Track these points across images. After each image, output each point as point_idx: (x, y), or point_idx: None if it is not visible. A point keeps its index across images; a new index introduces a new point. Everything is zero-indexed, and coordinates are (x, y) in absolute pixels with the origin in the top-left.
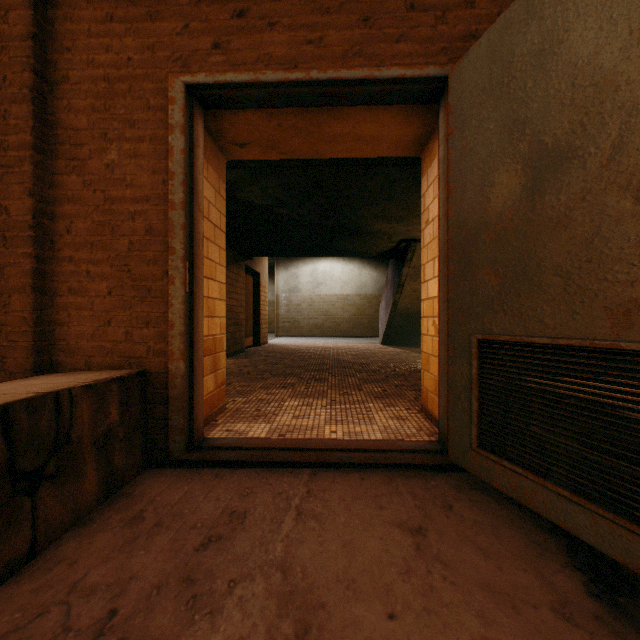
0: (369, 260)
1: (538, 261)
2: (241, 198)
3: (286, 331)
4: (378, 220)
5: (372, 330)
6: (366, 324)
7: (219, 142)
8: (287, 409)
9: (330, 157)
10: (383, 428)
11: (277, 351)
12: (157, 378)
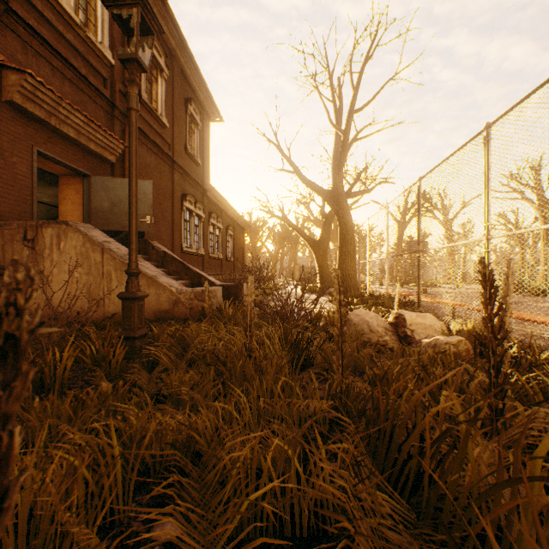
0: None
1: (113, 219)
2: None
3: None
4: None
5: None
6: None
7: None
8: None
9: None
10: None
11: None
12: None
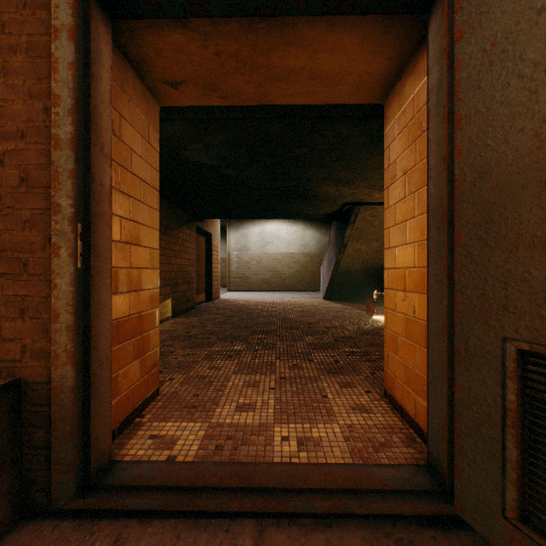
0: (311, 222)
1: None
2: (186, 157)
3: (237, 286)
4: (325, 183)
5: (314, 285)
6: (309, 279)
7: (146, 79)
8: (230, 393)
9: (280, 103)
10: (346, 429)
11: (227, 307)
12: (36, 390)
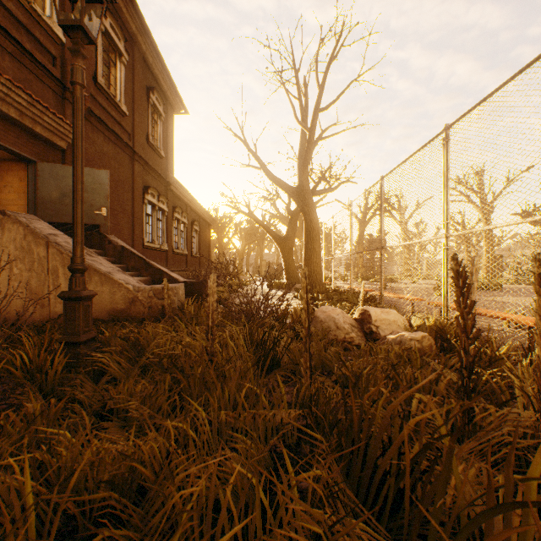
0: None
1: (64, 210)
2: None
3: None
4: None
5: None
6: None
7: None
8: None
9: None
10: None
11: None
12: None
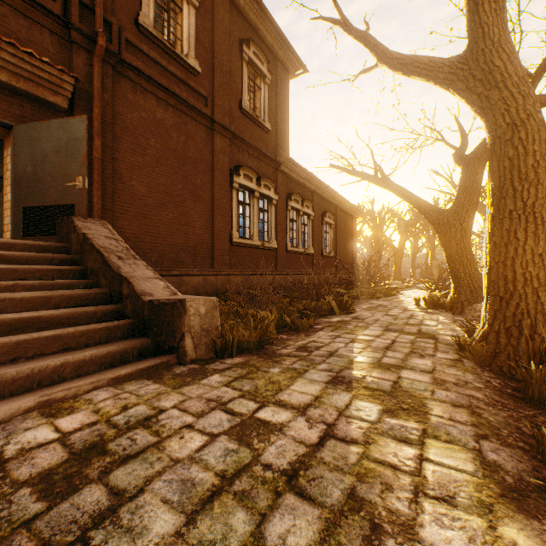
0: None
1: (38, 187)
2: None
3: None
4: None
5: None
6: None
7: None
8: None
9: None
10: None
11: None
12: None
